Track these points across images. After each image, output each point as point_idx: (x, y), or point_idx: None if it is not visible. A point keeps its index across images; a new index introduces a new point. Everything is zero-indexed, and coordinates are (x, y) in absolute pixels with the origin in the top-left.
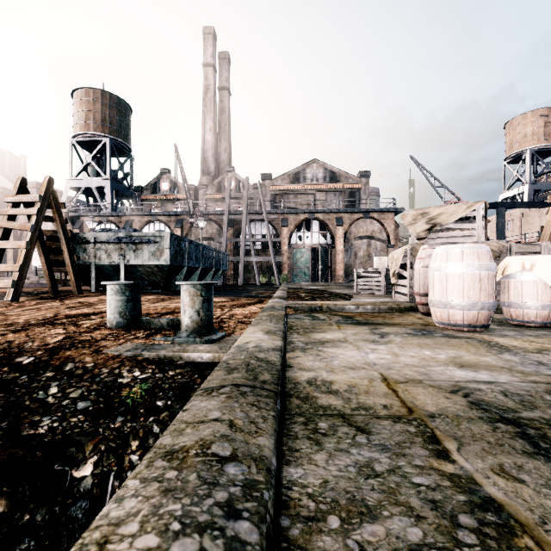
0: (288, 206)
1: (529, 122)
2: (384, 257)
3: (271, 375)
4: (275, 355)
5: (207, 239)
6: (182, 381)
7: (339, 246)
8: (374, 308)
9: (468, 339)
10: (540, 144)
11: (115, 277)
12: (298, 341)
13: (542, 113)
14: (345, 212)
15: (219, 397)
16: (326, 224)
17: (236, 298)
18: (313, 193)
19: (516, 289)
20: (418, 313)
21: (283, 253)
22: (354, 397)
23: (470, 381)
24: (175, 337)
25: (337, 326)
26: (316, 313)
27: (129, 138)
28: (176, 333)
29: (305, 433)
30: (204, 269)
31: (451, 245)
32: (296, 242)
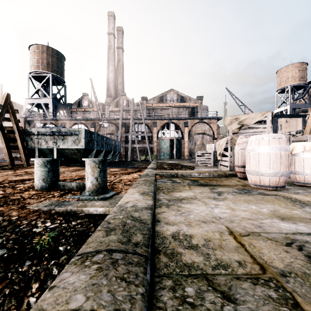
0: (157, 115)
1: (290, 70)
2: (212, 144)
3: (143, 236)
4: (147, 214)
5: (110, 134)
6: (80, 230)
7: (186, 138)
8: (210, 175)
9: (276, 196)
10: (296, 82)
11: (51, 156)
12: (163, 198)
13: (297, 65)
14: (189, 119)
15: (90, 268)
16: (178, 125)
17: (125, 168)
18: (171, 108)
19: (299, 163)
20: (237, 178)
21: (154, 142)
22: (211, 252)
23: (296, 233)
24: (80, 196)
25: (188, 187)
26: (174, 178)
27: (63, 74)
28: (81, 193)
29: (173, 304)
30: (107, 151)
31: (261, 135)
32: (161, 136)
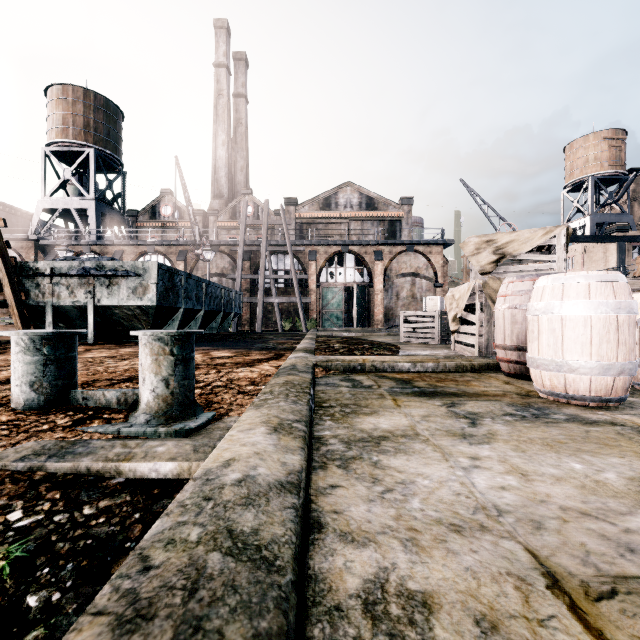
0: (317, 237)
1: (592, 145)
2: (437, 297)
3: None
4: (283, 515)
5: (218, 276)
6: (102, 533)
7: (378, 285)
8: (438, 366)
9: (616, 427)
10: (603, 170)
11: (83, 322)
12: (333, 437)
13: (606, 135)
14: (385, 244)
15: None
16: (363, 258)
17: (245, 351)
18: (347, 222)
19: None
20: (500, 374)
21: (311, 293)
22: None
23: None
24: (122, 426)
25: (392, 400)
26: (357, 375)
27: (120, 149)
28: (128, 417)
29: None
30: (209, 311)
31: (568, 274)
32: (327, 279)
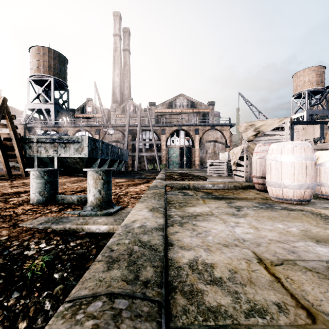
0: (165, 122)
1: (307, 74)
2: (226, 153)
3: (154, 269)
4: (158, 237)
5: (115, 142)
6: (79, 252)
7: (196, 146)
8: (225, 186)
9: (303, 211)
10: (313, 87)
11: (51, 165)
12: (175, 215)
13: (314, 69)
14: (200, 125)
15: (83, 327)
16: (189, 133)
17: (131, 179)
18: (181, 114)
19: (325, 173)
20: (255, 190)
21: (162, 150)
22: (240, 290)
23: None
24: (81, 211)
25: (202, 201)
26: (186, 190)
27: (66, 78)
28: (83, 207)
29: None
30: (112, 160)
31: (284, 142)
32: (170, 144)
